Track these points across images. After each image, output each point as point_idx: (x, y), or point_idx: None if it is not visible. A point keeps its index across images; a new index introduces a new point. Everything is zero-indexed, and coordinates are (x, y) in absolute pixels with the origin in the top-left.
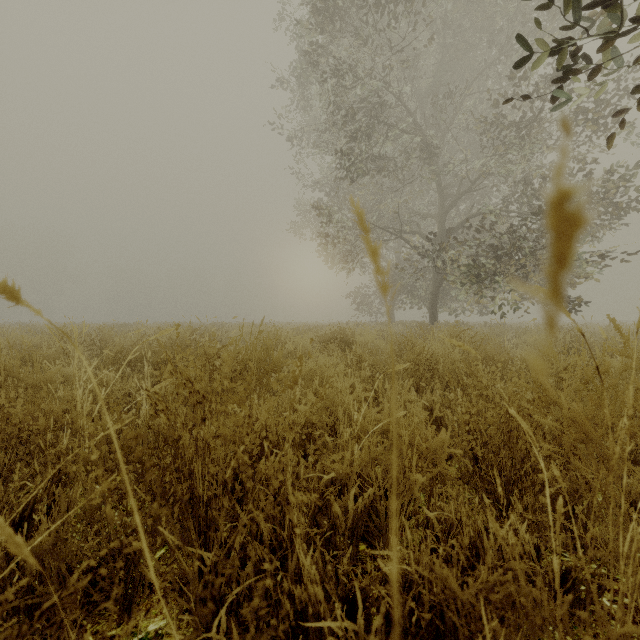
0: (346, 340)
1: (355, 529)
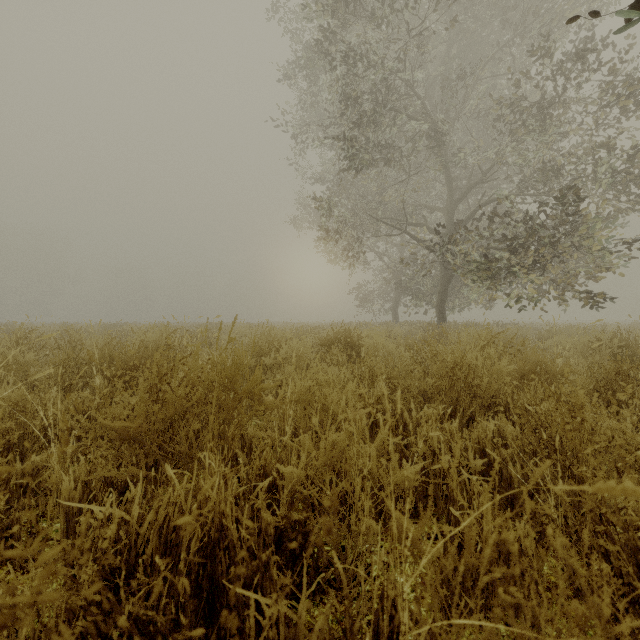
0: (351, 343)
1: None
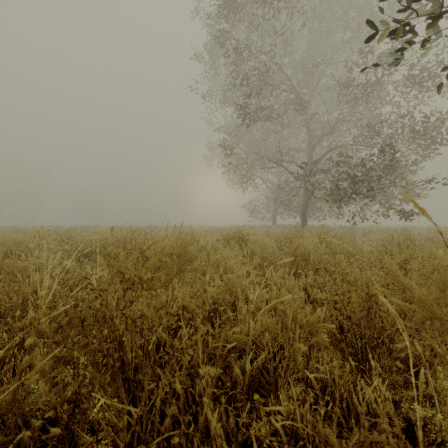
0: (242, 238)
1: (251, 384)
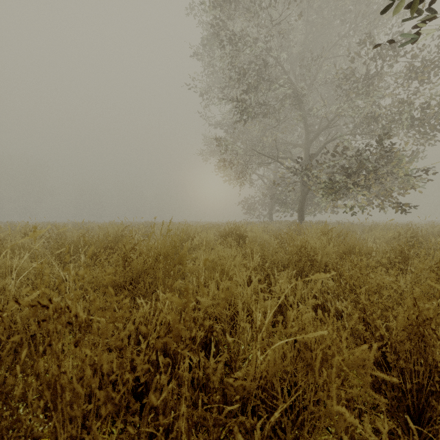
0: (240, 235)
1: None
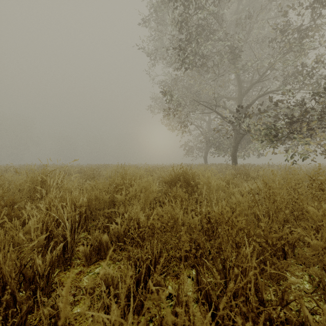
0: (188, 180)
1: None
